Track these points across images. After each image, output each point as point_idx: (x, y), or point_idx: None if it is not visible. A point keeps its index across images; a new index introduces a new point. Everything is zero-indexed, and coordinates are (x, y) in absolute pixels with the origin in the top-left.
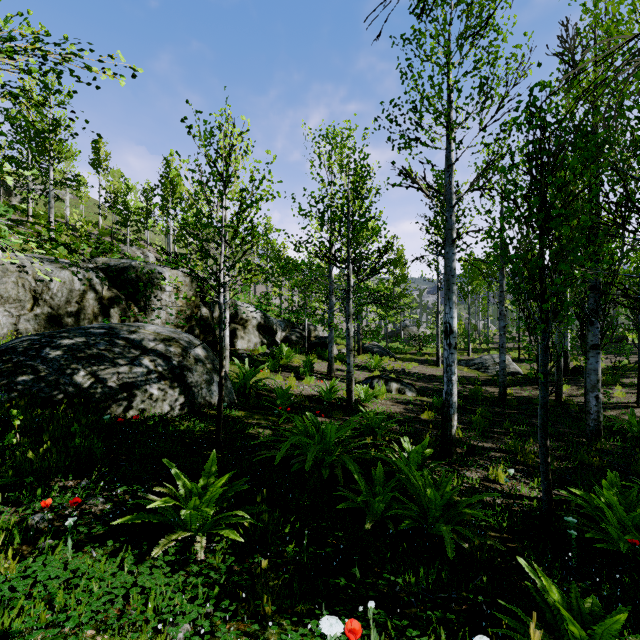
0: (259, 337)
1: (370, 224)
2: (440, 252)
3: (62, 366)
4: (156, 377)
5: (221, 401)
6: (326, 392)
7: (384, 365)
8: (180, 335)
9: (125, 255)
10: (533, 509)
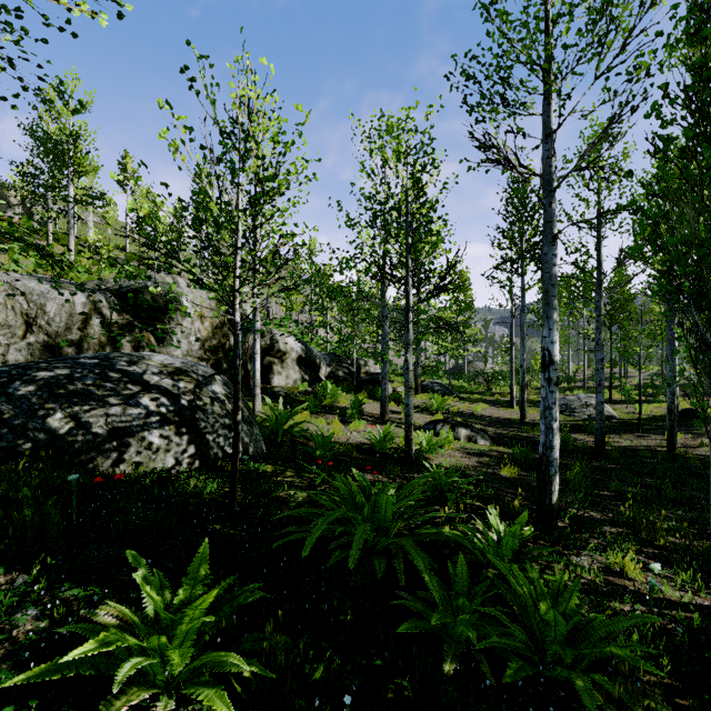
0: (299, 373)
1: (434, 230)
2: (516, 270)
3: (33, 406)
4: (158, 421)
5: (236, 455)
6: (379, 440)
7: (448, 406)
8: (194, 367)
9: (117, 261)
10: (694, 627)
